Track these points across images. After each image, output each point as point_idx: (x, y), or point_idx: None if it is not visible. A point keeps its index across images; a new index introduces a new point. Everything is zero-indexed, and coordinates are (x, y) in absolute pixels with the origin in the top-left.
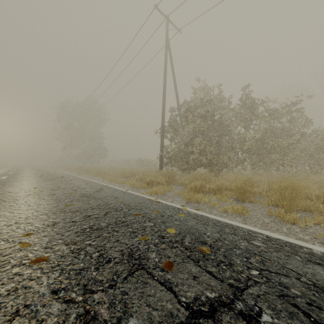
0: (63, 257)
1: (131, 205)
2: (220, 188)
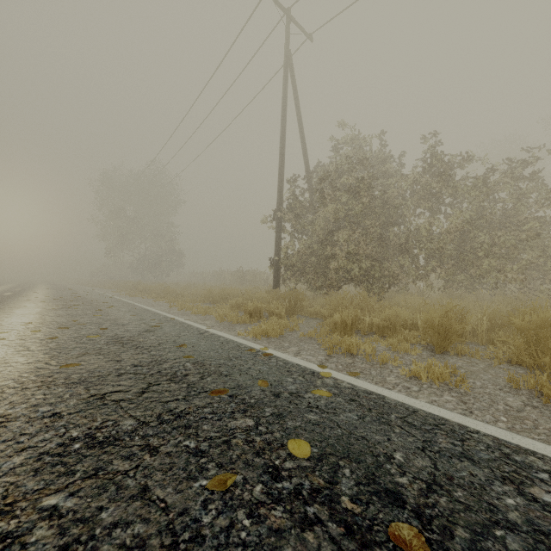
0: None
1: (209, 365)
2: (392, 323)
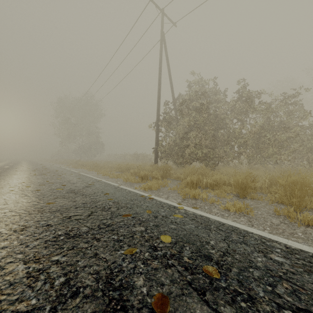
0: (11, 286)
1: (121, 203)
2: (218, 182)
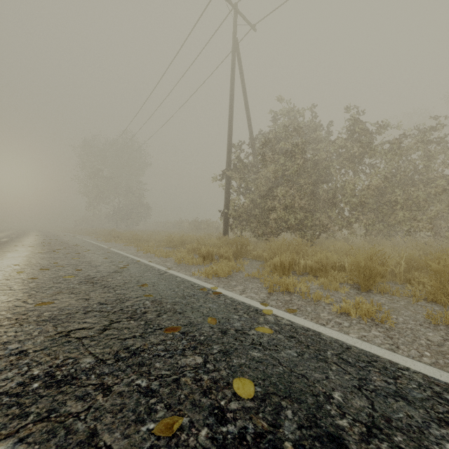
0: None
1: (165, 303)
2: (323, 265)
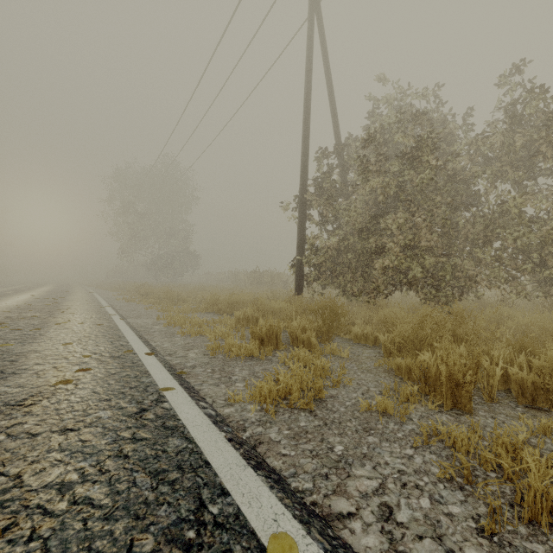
0: None
1: None
2: None
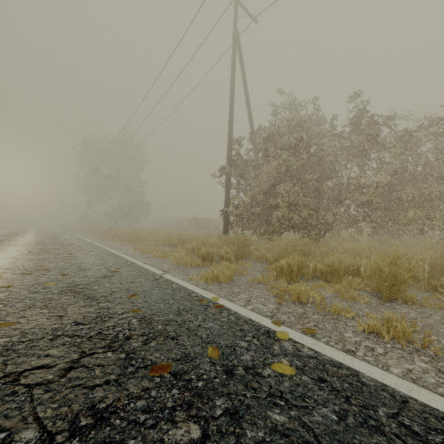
0: None
1: (156, 322)
2: (335, 269)
